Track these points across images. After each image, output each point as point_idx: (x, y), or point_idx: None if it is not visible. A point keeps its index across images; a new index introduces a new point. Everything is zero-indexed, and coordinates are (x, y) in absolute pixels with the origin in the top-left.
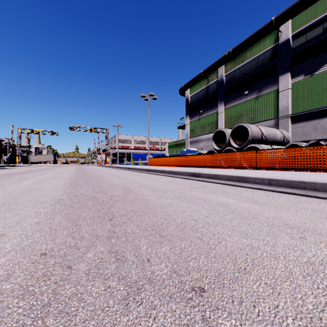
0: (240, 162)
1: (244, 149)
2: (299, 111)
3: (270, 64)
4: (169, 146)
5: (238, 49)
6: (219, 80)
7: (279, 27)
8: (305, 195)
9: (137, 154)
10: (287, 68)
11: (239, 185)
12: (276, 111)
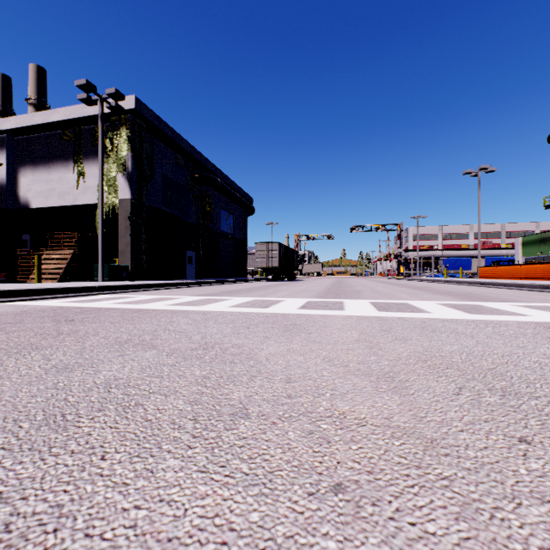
0: None
1: None
2: None
3: None
4: (524, 243)
5: None
6: None
7: None
8: None
9: (452, 259)
10: None
11: None
12: None
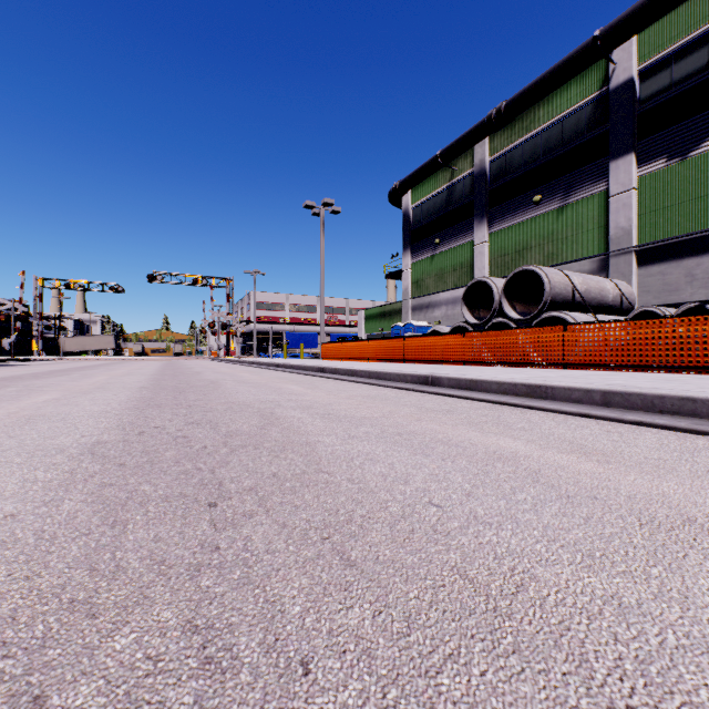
0: (526, 352)
1: (535, 324)
2: (654, 239)
3: (590, 135)
4: (368, 318)
5: (520, 102)
6: (477, 172)
7: (610, 53)
8: (700, 432)
9: (297, 333)
10: (628, 144)
11: (532, 405)
12: (603, 239)
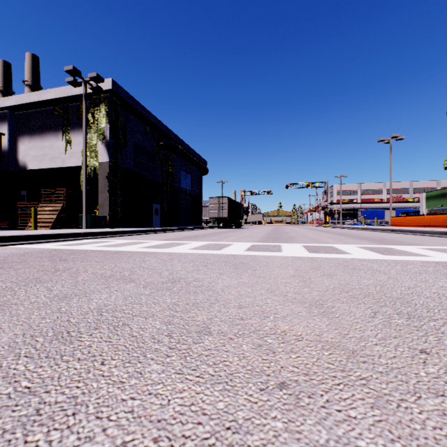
0: None
1: None
2: None
3: None
4: (428, 198)
5: None
6: None
7: None
8: None
9: (369, 210)
10: None
11: None
12: None
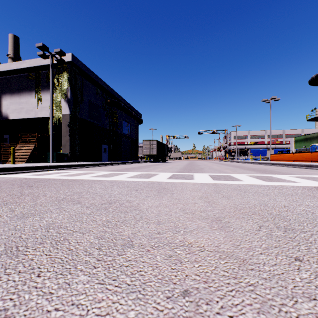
0: None
1: None
2: None
3: None
4: (296, 141)
5: None
6: None
7: None
8: None
9: (256, 149)
10: None
11: None
12: None
